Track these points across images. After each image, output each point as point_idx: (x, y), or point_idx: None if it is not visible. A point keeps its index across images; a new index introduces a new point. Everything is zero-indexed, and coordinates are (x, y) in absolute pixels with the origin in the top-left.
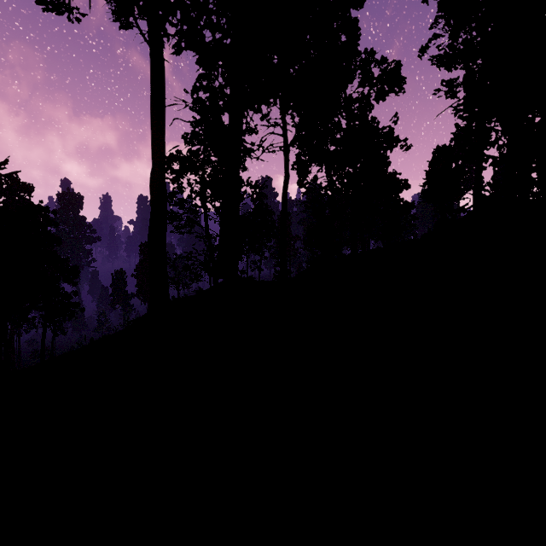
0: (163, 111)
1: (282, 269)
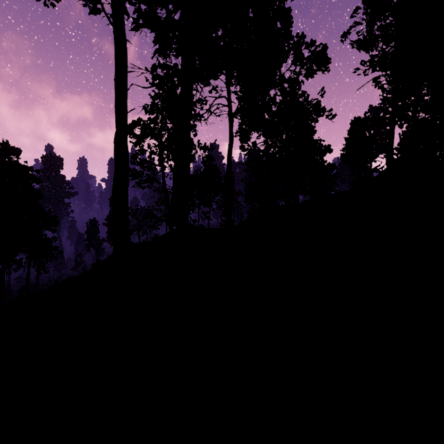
0: (125, 82)
1: (227, 218)
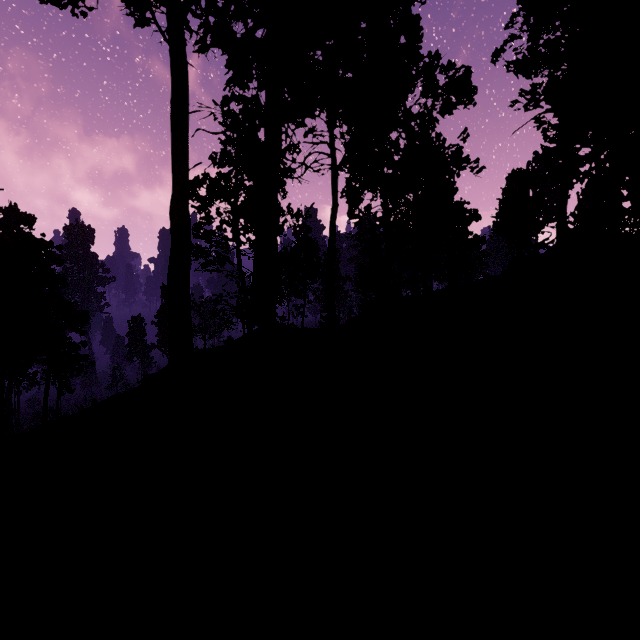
0: (186, 123)
1: (330, 314)
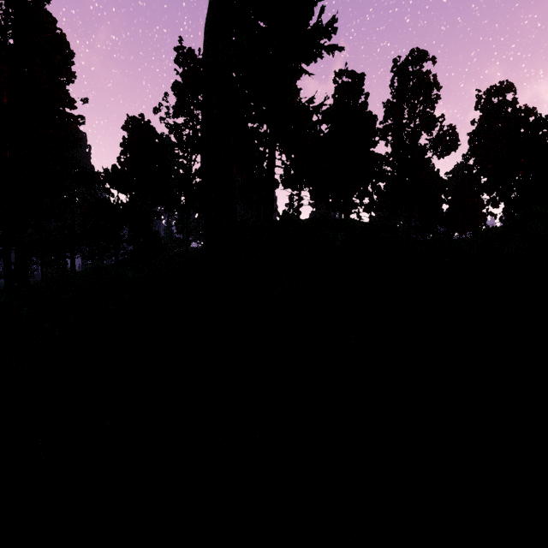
0: None
1: None
